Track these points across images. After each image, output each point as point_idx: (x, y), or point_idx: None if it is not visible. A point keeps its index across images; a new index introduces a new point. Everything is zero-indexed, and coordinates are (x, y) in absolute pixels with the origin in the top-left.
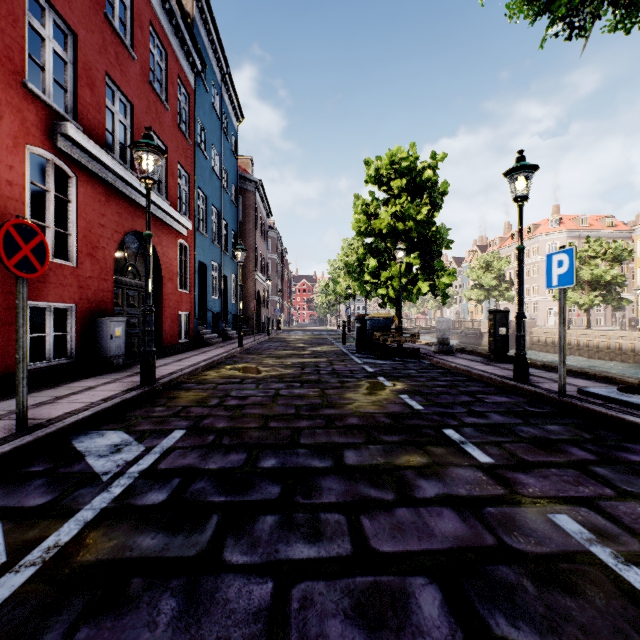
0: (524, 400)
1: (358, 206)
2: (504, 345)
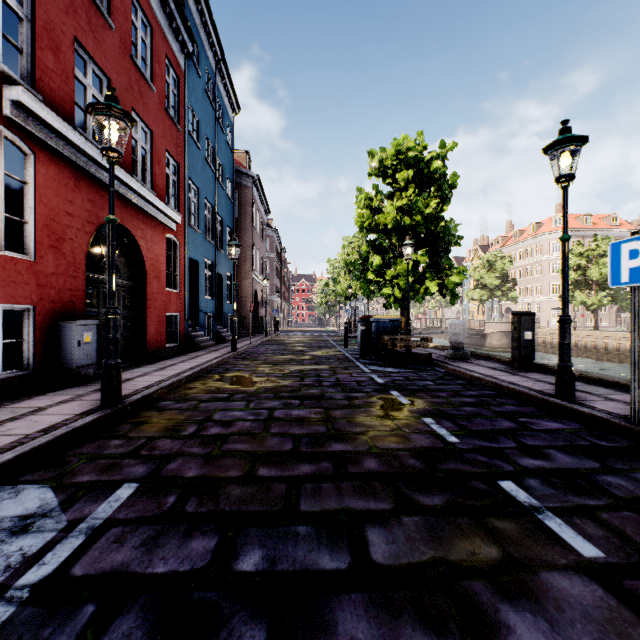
0: (581, 427)
1: (361, 200)
2: (530, 351)
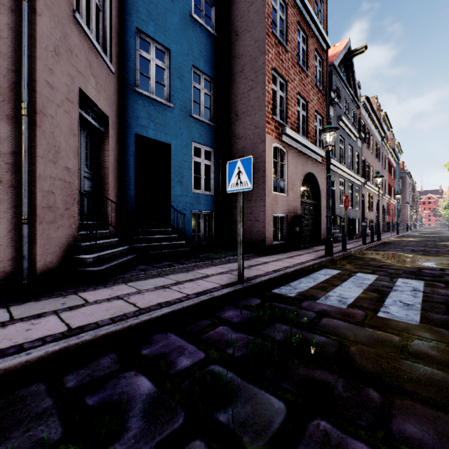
0: None
1: None
2: None
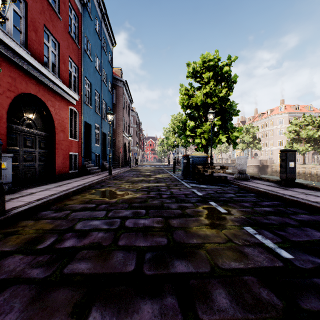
0: None
1: (182, 91)
2: (293, 174)
